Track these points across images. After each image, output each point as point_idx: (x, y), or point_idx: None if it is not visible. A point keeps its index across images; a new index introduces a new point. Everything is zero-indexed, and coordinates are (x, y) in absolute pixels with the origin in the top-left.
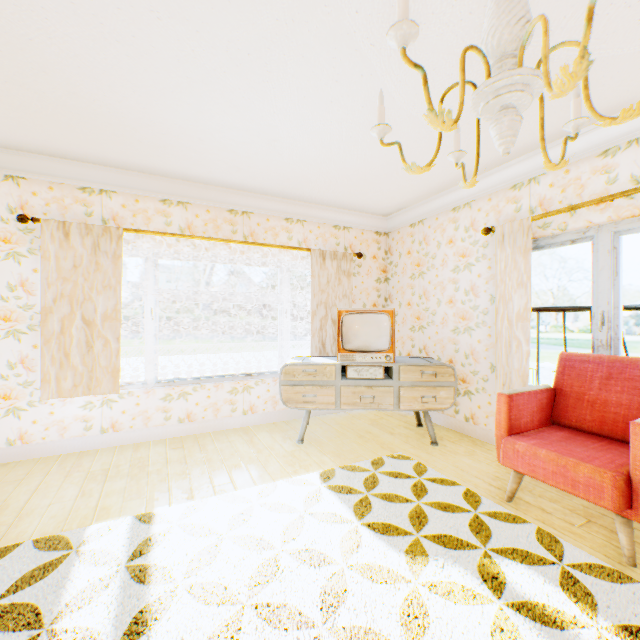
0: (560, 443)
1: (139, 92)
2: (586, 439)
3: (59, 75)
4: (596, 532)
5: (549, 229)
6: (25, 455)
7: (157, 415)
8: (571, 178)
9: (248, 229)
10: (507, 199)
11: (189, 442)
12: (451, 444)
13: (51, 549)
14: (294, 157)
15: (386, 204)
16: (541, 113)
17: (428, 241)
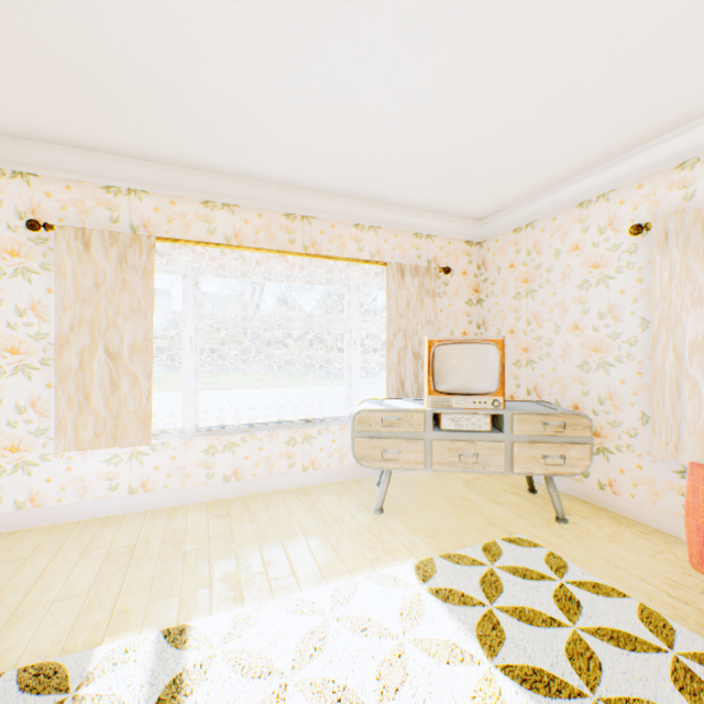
0: None
1: (169, 33)
2: None
3: (59, 9)
4: None
5: None
6: (37, 521)
7: (197, 471)
8: None
9: (309, 238)
10: (670, 183)
11: (236, 507)
12: (585, 522)
13: (40, 689)
14: (373, 135)
15: (483, 203)
16: None
17: (540, 249)
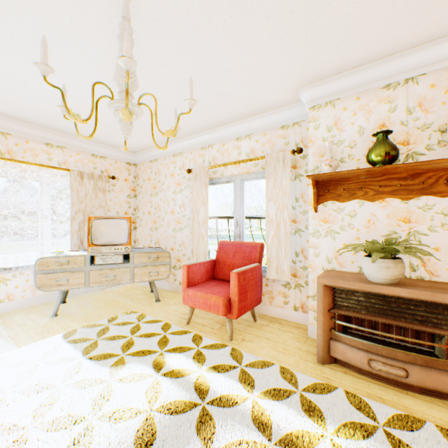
0: (210, 288)
1: None
2: (224, 284)
3: None
4: (223, 329)
5: (217, 174)
6: None
7: None
8: (225, 149)
9: (5, 147)
10: (199, 154)
11: None
12: (169, 299)
13: None
14: (45, 99)
15: (132, 145)
16: (152, 121)
17: (160, 173)
